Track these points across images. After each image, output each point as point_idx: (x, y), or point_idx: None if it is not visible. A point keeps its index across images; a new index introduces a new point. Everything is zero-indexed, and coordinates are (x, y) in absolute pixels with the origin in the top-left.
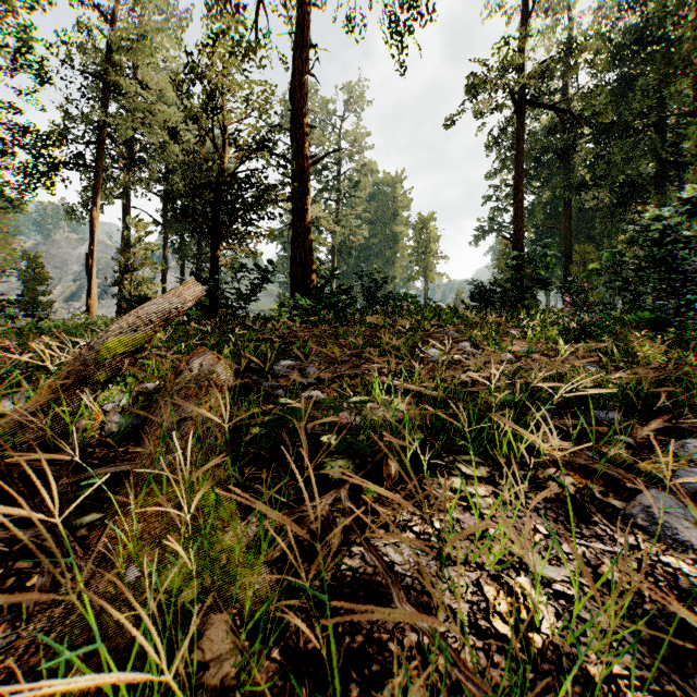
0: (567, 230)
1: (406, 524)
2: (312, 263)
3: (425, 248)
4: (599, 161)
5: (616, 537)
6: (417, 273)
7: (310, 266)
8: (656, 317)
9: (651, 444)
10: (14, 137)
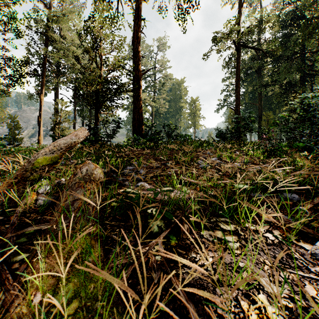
0: (260, 105)
1: (194, 259)
2: (142, 120)
3: (194, 113)
4: (274, 73)
5: (309, 267)
6: (191, 125)
7: (142, 121)
8: (305, 145)
9: (315, 211)
10: (4, 62)
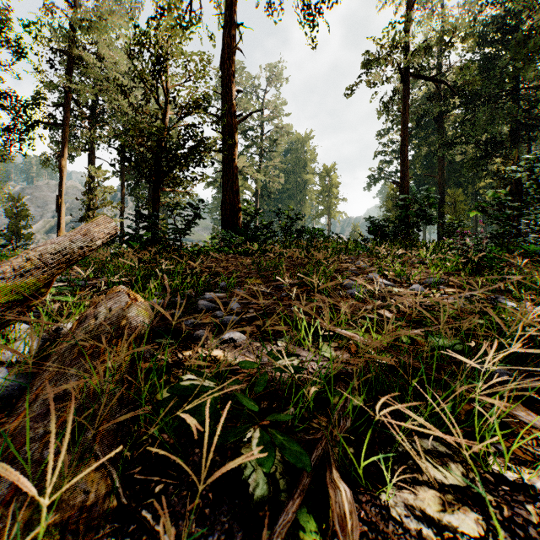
0: (441, 177)
1: None
2: (238, 202)
3: (328, 192)
4: (466, 123)
5: None
6: (322, 212)
7: (237, 205)
8: None
9: None
10: None
